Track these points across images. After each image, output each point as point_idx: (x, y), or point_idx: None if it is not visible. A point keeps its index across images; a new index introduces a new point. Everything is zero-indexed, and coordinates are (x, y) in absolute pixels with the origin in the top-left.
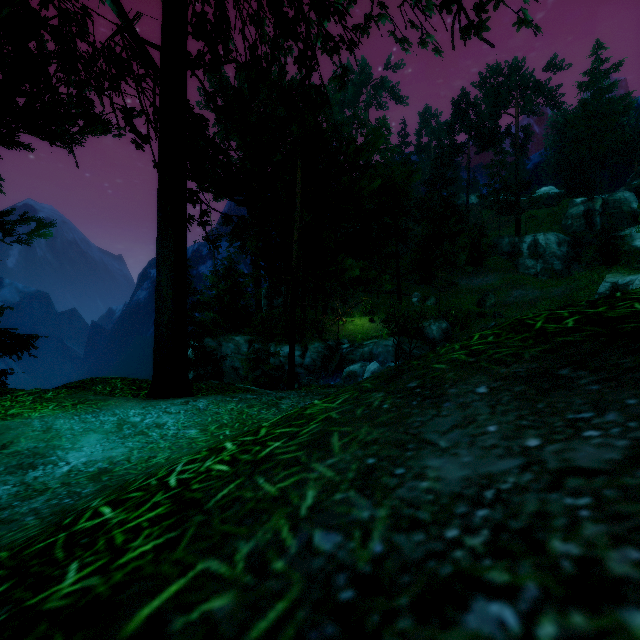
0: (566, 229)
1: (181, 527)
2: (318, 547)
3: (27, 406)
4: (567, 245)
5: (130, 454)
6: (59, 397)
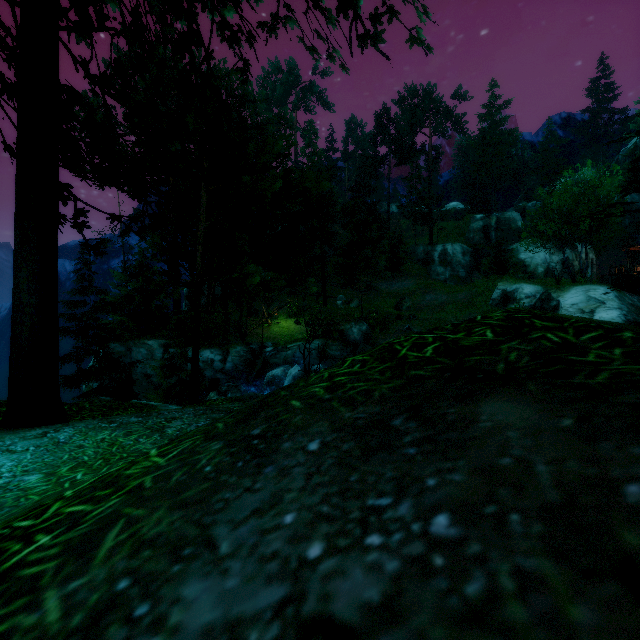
0: (469, 241)
1: None
2: None
3: None
4: (470, 255)
5: None
6: None
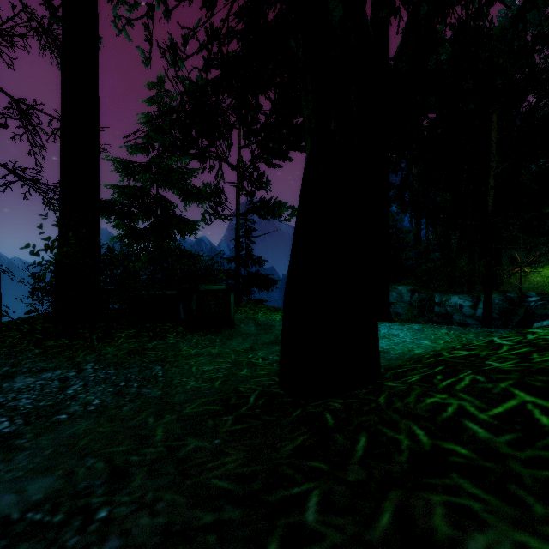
0: None
1: None
2: None
3: None
4: None
5: (391, 346)
6: None
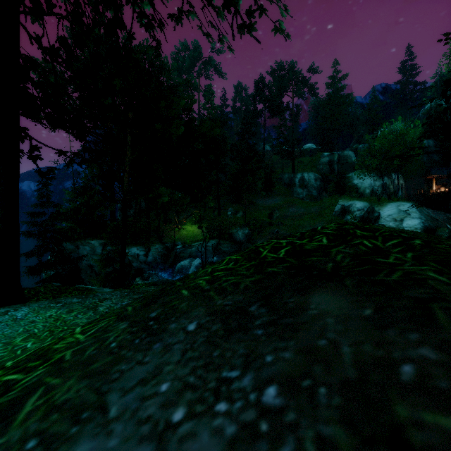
0: (319, 171)
1: None
2: None
3: None
4: (320, 181)
5: None
6: None
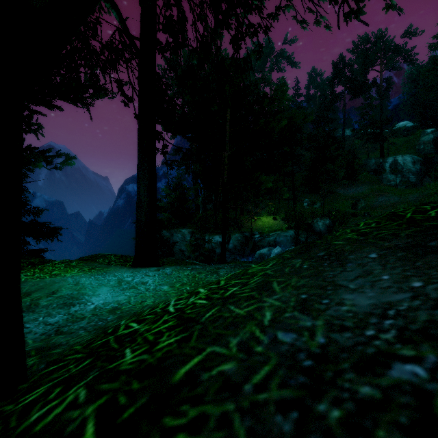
0: (419, 152)
1: (189, 331)
2: (282, 340)
3: (62, 270)
4: (420, 164)
5: (129, 299)
6: (79, 265)
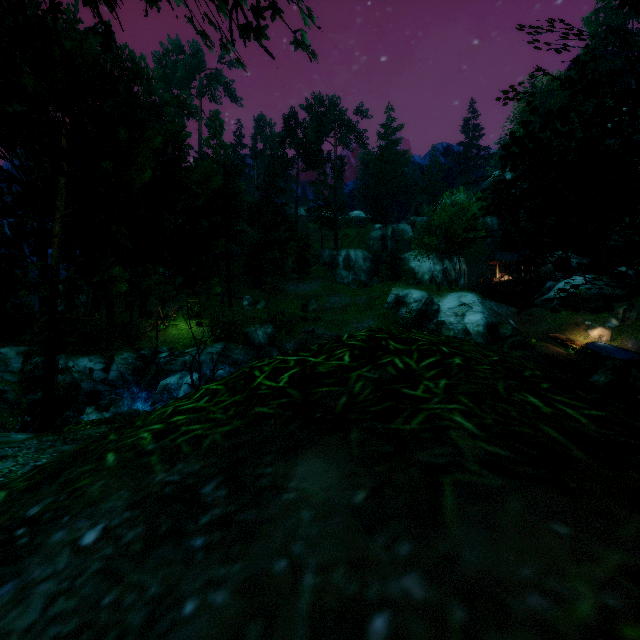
0: (369, 248)
1: None
2: None
3: None
4: (370, 261)
5: None
6: None
